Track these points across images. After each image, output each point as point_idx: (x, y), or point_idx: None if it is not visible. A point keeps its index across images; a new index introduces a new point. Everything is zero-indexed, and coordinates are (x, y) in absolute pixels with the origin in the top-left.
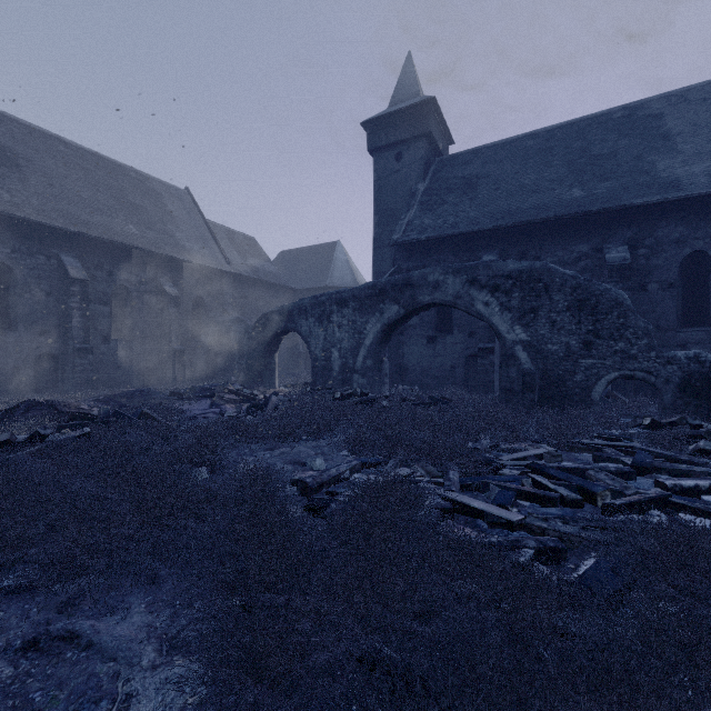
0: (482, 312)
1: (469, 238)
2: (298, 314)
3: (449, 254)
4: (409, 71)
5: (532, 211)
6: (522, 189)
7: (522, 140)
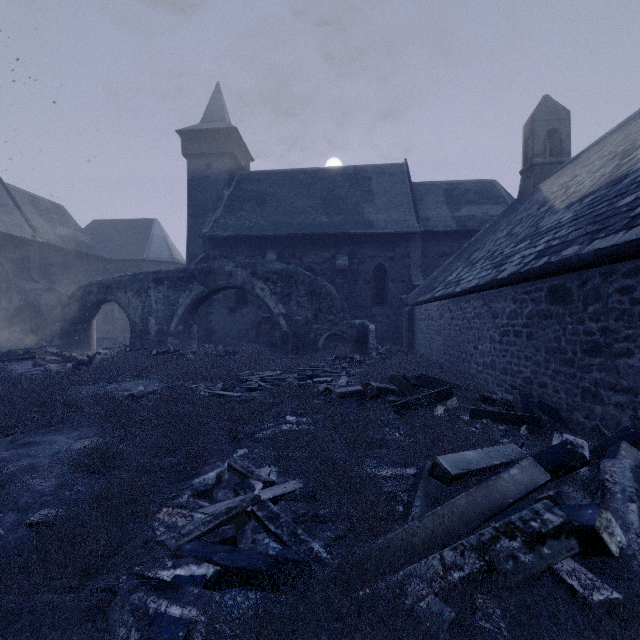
0: (260, 294)
1: (259, 239)
2: (117, 288)
3: (245, 249)
4: (218, 98)
5: (298, 227)
6: (294, 210)
7: (298, 173)
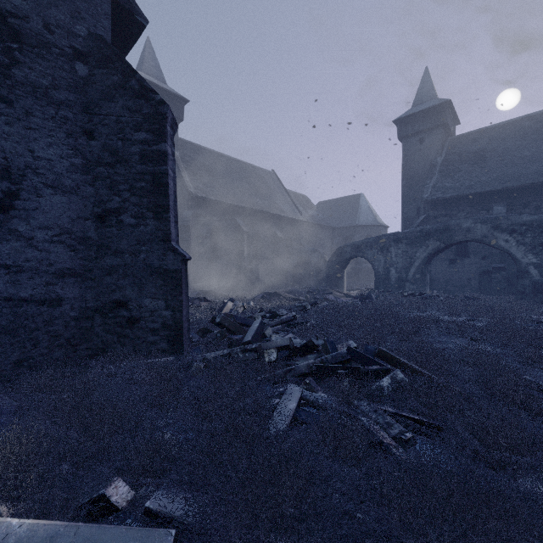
0: (503, 246)
1: (482, 195)
2: (365, 247)
3: (466, 206)
4: (427, 81)
5: (533, 176)
6: (523, 159)
7: (520, 121)
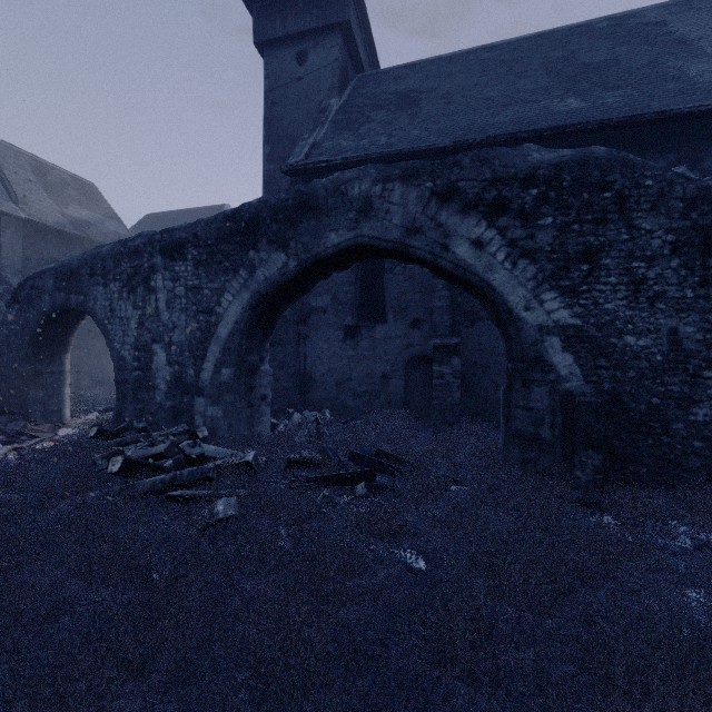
0: (468, 263)
1: None
2: (89, 276)
3: None
4: None
5: (511, 126)
6: (488, 101)
7: (476, 52)
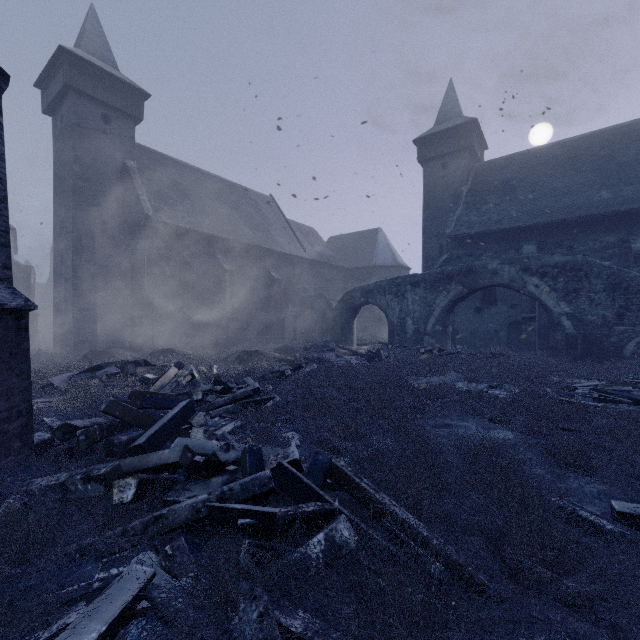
0: (533, 292)
1: (511, 231)
2: (377, 292)
3: (493, 244)
4: (451, 95)
5: (566, 210)
6: (556, 191)
7: (552, 148)
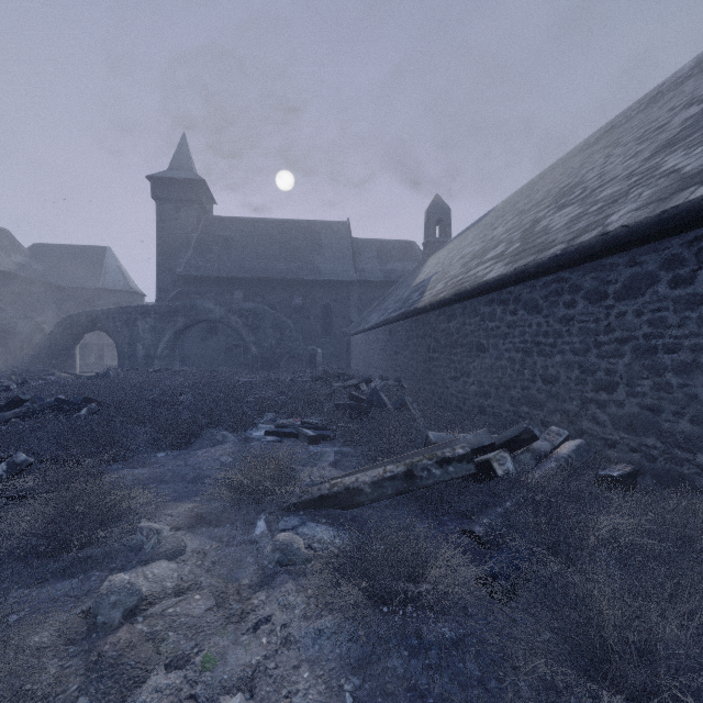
0: (235, 326)
1: (228, 279)
2: (106, 319)
3: (215, 287)
4: (184, 148)
5: (262, 271)
6: (257, 256)
7: (259, 222)
